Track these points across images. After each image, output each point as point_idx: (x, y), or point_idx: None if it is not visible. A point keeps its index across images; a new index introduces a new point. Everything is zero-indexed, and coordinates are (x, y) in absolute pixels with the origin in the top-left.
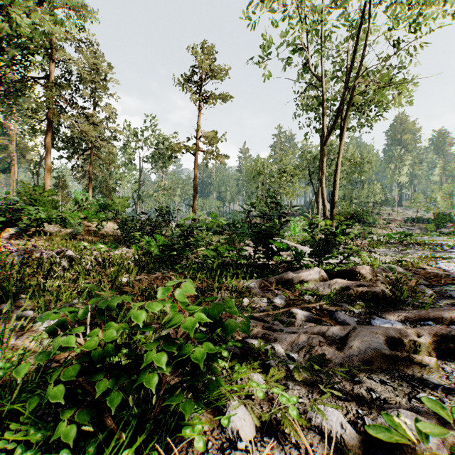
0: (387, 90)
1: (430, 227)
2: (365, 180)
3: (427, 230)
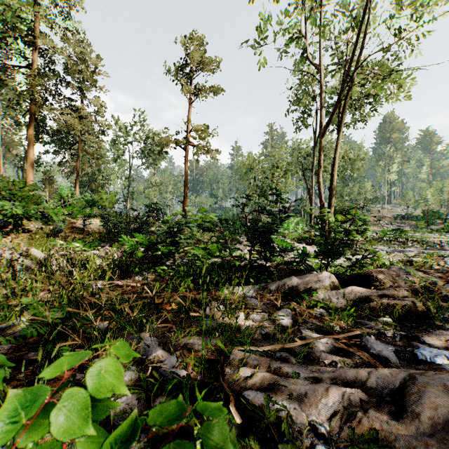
0: (384, 83)
1: (421, 224)
2: (356, 178)
3: (417, 227)
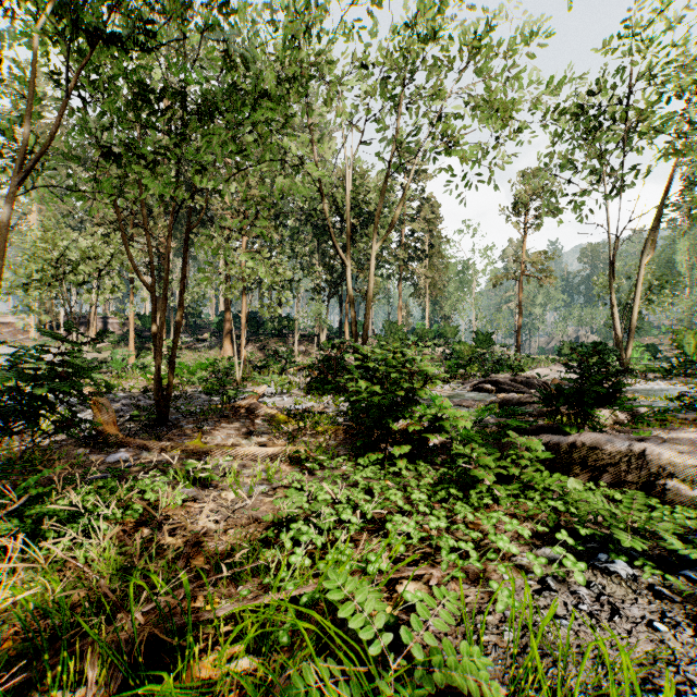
0: None
1: None
2: None
3: None
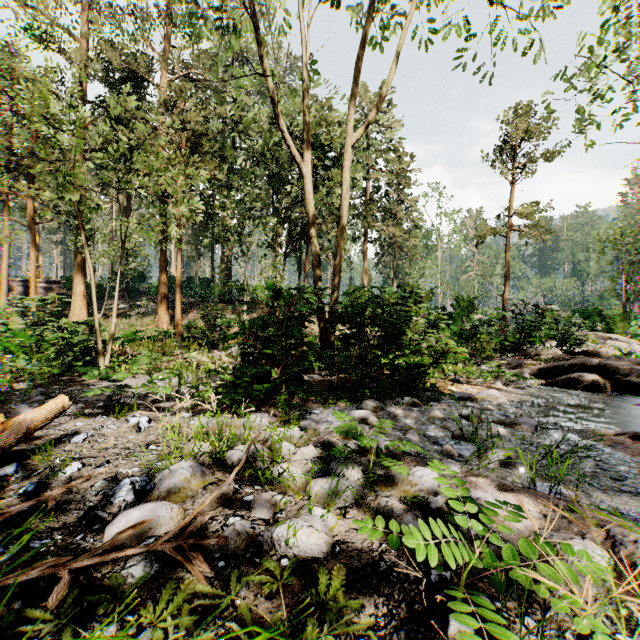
0: None
1: None
2: None
3: None
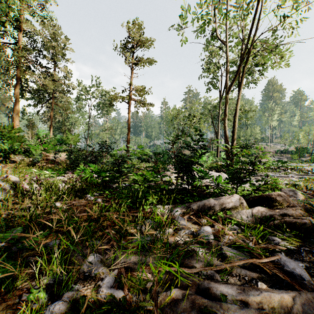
0: (271, 55)
1: (295, 157)
2: (249, 124)
3: (292, 159)
